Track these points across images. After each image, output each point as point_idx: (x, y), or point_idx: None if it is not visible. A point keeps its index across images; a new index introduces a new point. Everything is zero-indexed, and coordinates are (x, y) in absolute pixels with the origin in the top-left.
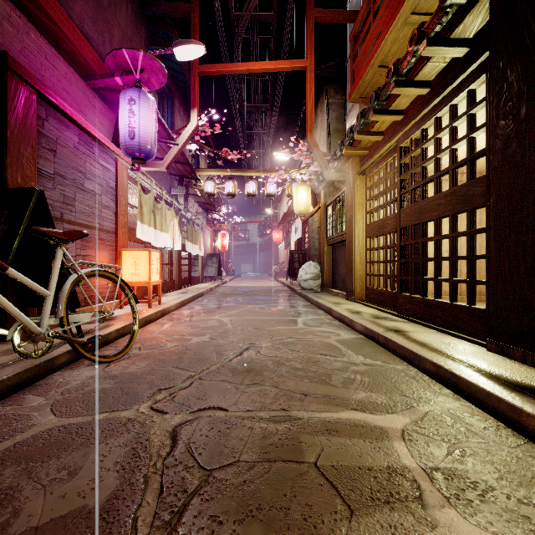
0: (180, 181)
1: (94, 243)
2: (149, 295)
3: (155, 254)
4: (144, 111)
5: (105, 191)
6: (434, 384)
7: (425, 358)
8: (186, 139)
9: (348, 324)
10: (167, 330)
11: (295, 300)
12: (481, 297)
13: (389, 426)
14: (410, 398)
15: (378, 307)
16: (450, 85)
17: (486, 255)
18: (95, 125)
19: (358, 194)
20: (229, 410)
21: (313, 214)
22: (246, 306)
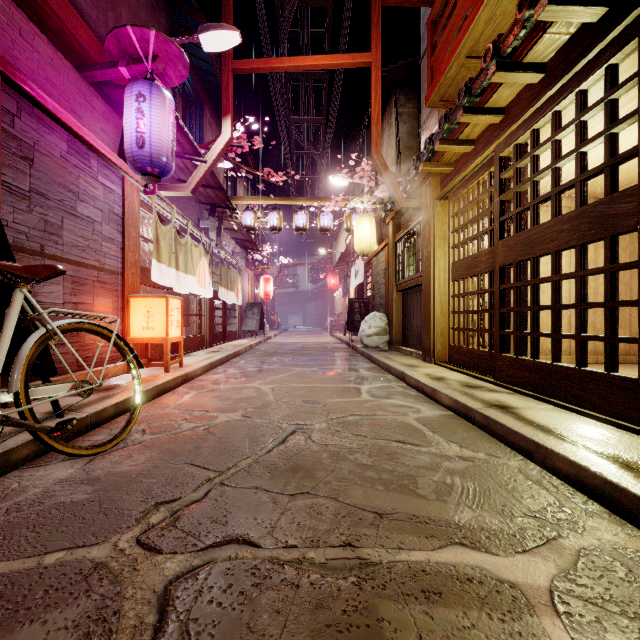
0: (211, 211)
1: (90, 287)
2: (166, 355)
3: (175, 302)
4: (157, 111)
5: (108, 218)
6: (574, 495)
7: (556, 452)
8: (217, 155)
9: (429, 395)
10: (187, 403)
11: (356, 361)
12: (598, 357)
13: (526, 582)
14: (545, 521)
15: (467, 371)
16: (578, 63)
17: (638, 300)
18: (95, 132)
19: (438, 224)
20: (261, 545)
21: (378, 253)
22: (293, 369)
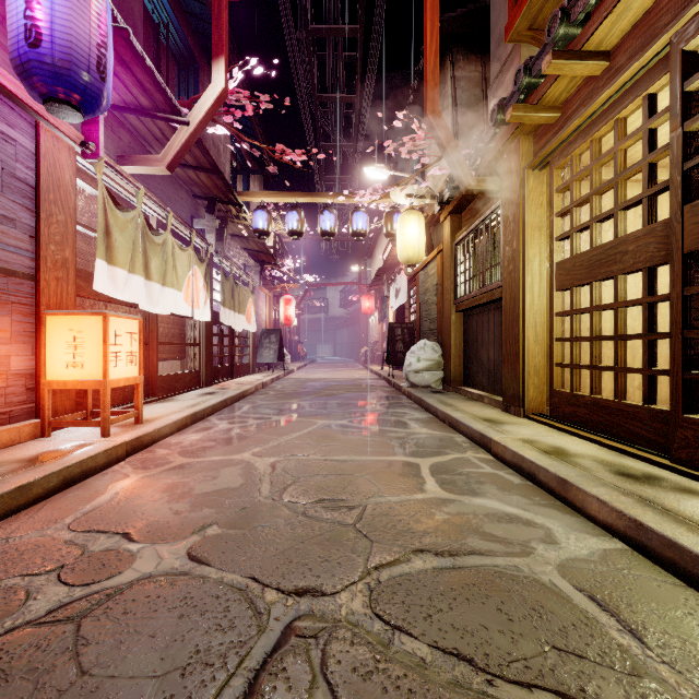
0: (209, 208)
1: None
2: (103, 409)
3: (125, 323)
4: None
5: None
6: None
7: None
8: (205, 114)
9: (549, 489)
10: (102, 509)
11: (402, 407)
12: None
13: None
14: None
15: (595, 436)
16: None
17: None
18: None
19: (531, 206)
20: None
21: (427, 264)
22: (313, 422)
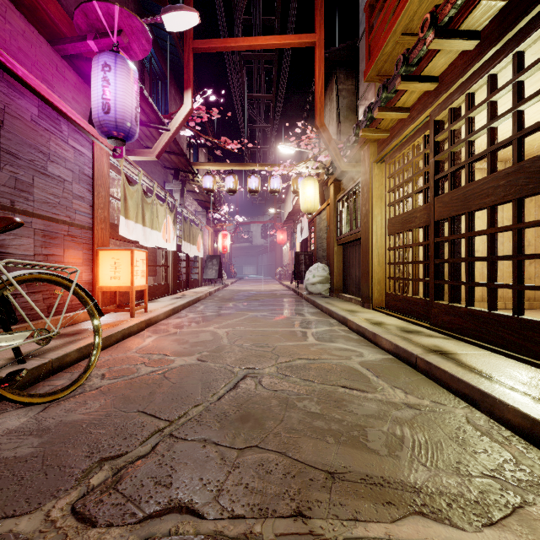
0: (175, 175)
1: (61, 240)
2: (131, 302)
3: (140, 254)
4: (121, 80)
5: (78, 178)
6: (528, 450)
7: (505, 403)
8: (179, 124)
9: (369, 339)
10: (147, 347)
11: (302, 306)
12: None
13: None
14: (506, 483)
15: (403, 316)
16: (515, 25)
17: None
18: (66, 101)
19: (375, 185)
20: (205, 514)
21: (321, 212)
22: (246, 313)
